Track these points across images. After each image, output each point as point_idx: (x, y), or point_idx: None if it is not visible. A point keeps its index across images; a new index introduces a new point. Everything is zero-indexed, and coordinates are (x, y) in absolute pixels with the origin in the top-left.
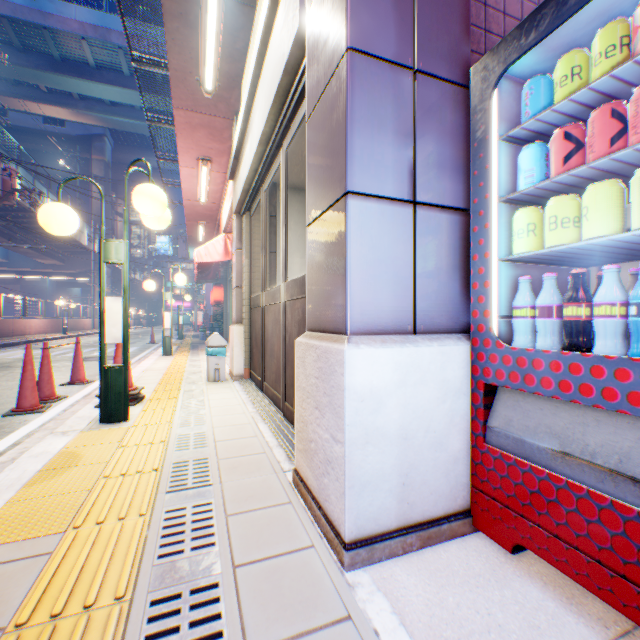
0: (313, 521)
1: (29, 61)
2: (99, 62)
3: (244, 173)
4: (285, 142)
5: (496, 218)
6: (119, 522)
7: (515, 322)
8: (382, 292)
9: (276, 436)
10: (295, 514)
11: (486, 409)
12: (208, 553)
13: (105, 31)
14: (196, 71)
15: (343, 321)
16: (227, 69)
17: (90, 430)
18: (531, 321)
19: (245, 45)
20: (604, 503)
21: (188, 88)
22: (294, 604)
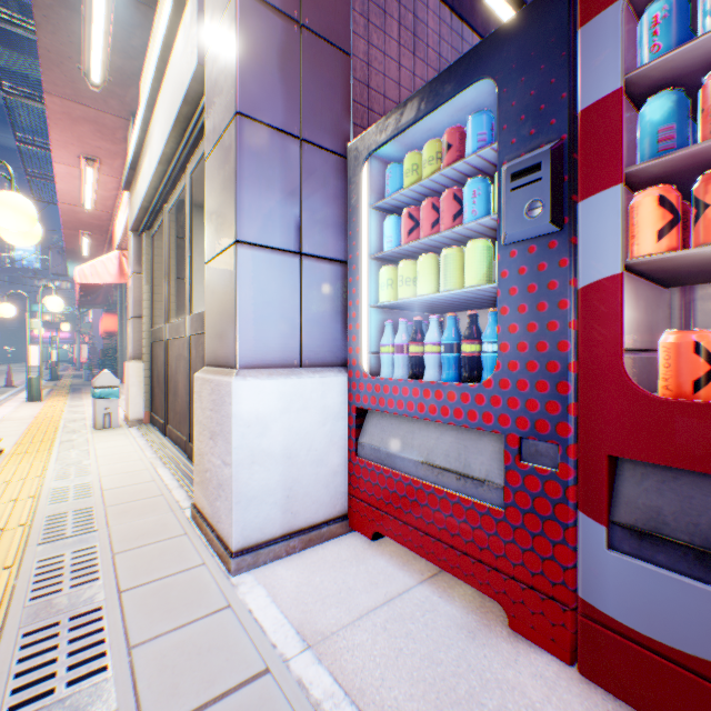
0: (208, 545)
1: None
2: None
3: (143, 188)
4: (190, 166)
5: (368, 272)
6: None
7: (382, 357)
8: (271, 331)
9: (178, 478)
10: (190, 542)
11: (359, 428)
12: (91, 587)
13: None
14: (78, 57)
15: (234, 356)
16: (121, 64)
17: None
18: (392, 356)
19: (144, 44)
20: (419, 485)
21: (67, 74)
22: (180, 607)
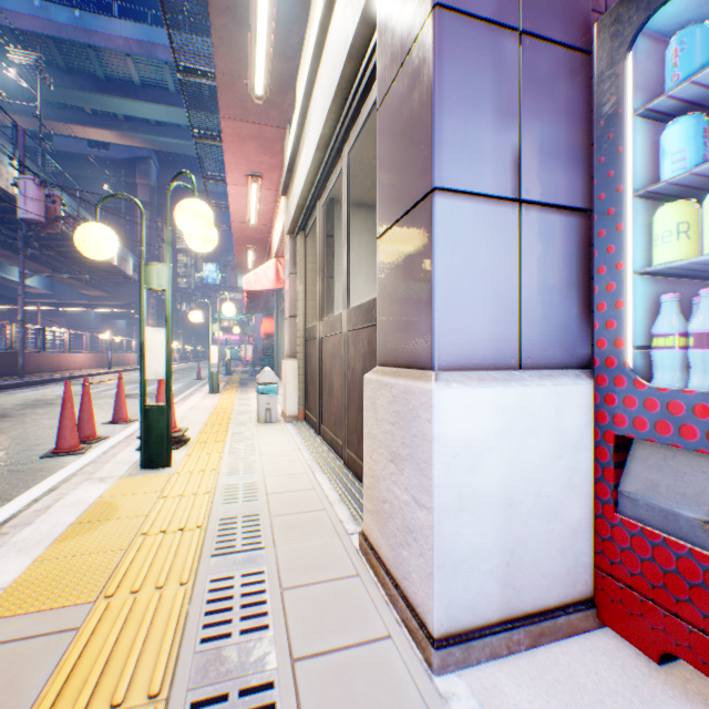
0: (388, 602)
1: (74, 83)
2: (144, 80)
3: (299, 186)
4: (347, 146)
5: (629, 218)
6: (156, 592)
7: (656, 354)
8: (478, 316)
9: (337, 489)
10: (365, 591)
11: (617, 468)
12: (260, 639)
13: (150, 46)
14: (245, 74)
15: (428, 353)
16: (279, 70)
17: (129, 477)
18: (680, 353)
19: (300, 40)
20: None
21: (236, 94)
22: None
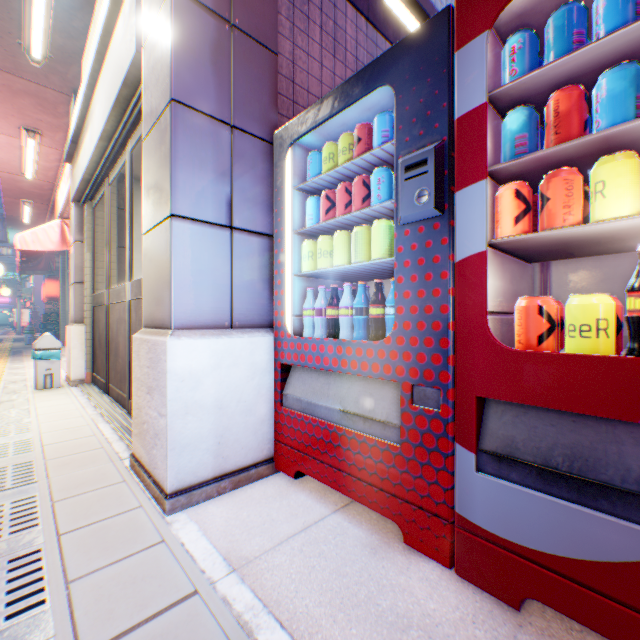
0: (145, 490)
1: None
2: None
3: (84, 162)
4: (130, 143)
5: (292, 245)
6: None
7: (304, 319)
8: (204, 296)
9: (118, 432)
10: (128, 488)
11: (283, 382)
12: (31, 532)
13: None
14: (19, 33)
15: (169, 318)
16: (62, 43)
17: None
18: (313, 319)
19: (85, 26)
20: (333, 428)
21: (7, 48)
22: (117, 545)
